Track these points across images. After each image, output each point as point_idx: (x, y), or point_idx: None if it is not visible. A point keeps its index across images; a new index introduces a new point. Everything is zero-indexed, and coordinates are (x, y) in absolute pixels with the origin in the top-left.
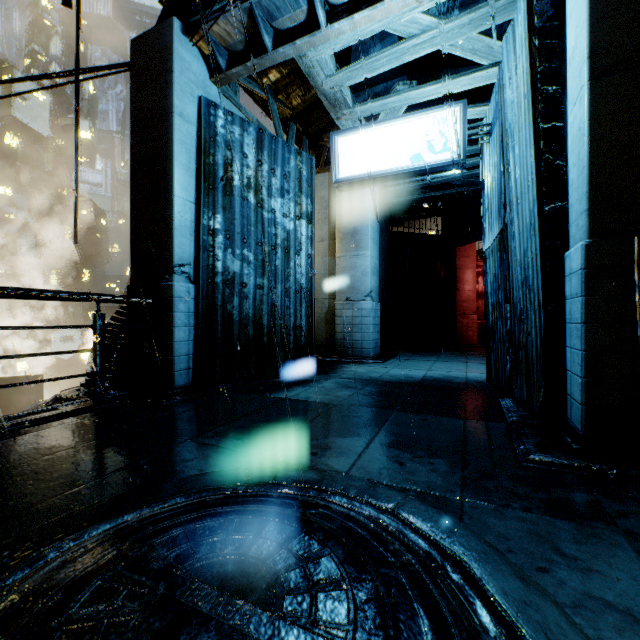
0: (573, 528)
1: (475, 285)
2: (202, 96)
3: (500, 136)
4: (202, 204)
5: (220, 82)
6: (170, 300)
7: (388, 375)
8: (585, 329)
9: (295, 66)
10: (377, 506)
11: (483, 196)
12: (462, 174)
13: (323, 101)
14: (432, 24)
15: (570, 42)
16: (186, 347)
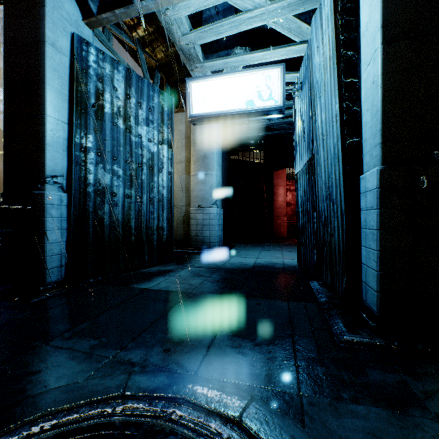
0: (398, 420)
1: (285, 197)
2: (75, 33)
3: (309, 90)
4: (74, 125)
5: (92, 24)
6: (42, 207)
7: (229, 263)
8: (380, 234)
9: (159, 26)
10: (225, 415)
11: (295, 135)
12: (278, 121)
13: (180, 54)
14: (262, 3)
15: (364, 19)
16: (58, 247)
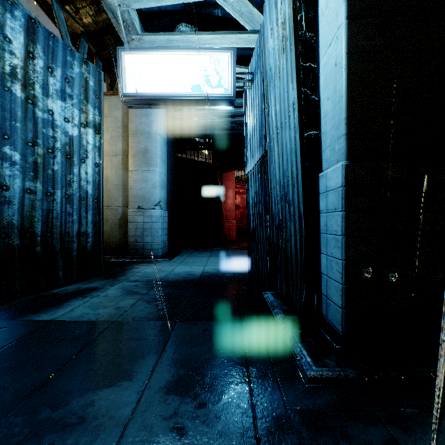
0: None
1: (234, 200)
2: None
3: (262, 80)
4: None
5: None
6: None
7: (173, 274)
8: (345, 240)
9: None
10: None
11: (246, 131)
12: (228, 119)
13: (111, 18)
14: None
15: None
16: None
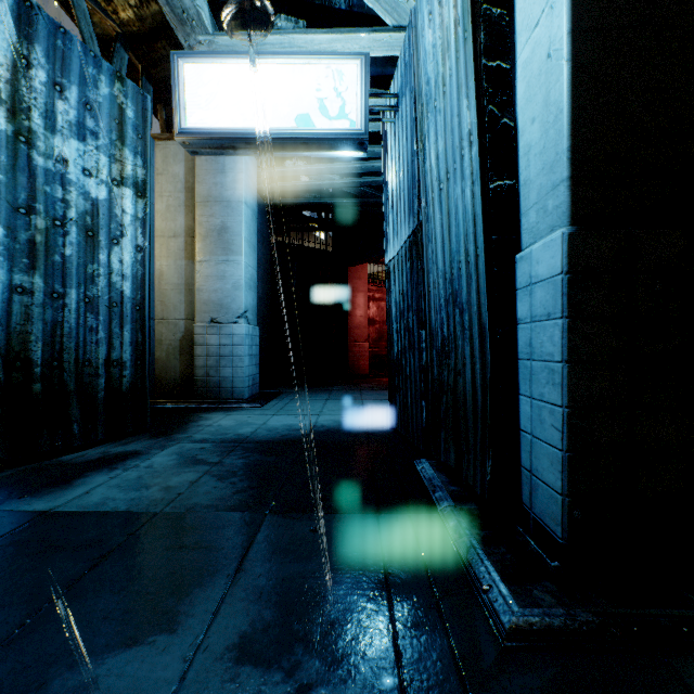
0: None
1: (367, 310)
2: None
3: (413, 103)
4: None
5: None
6: None
7: (266, 429)
8: (569, 371)
9: None
10: None
11: (386, 194)
12: (356, 180)
13: (162, 4)
14: None
15: None
16: None
